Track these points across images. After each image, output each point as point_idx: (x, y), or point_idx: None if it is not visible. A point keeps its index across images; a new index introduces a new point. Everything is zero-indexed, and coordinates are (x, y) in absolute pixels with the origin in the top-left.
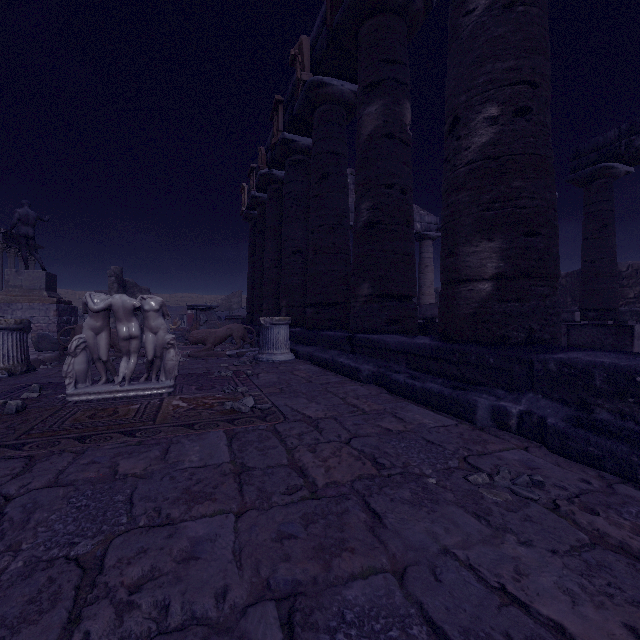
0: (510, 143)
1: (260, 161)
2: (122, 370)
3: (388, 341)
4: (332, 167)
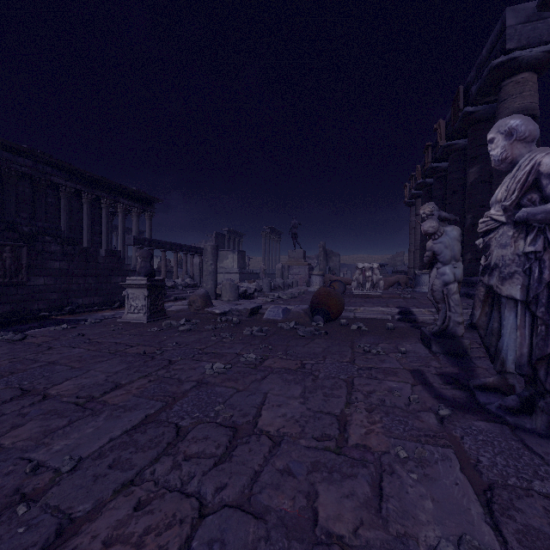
0: None
1: (417, 174)
2: (367, 286)
3: (473, 279)
4: (459, 187)
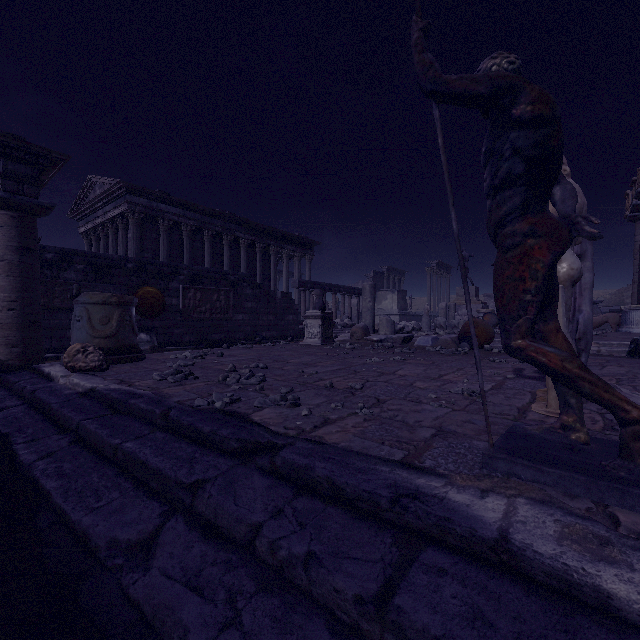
0: None
1: (638, 180)
2: None
3: None
4: None
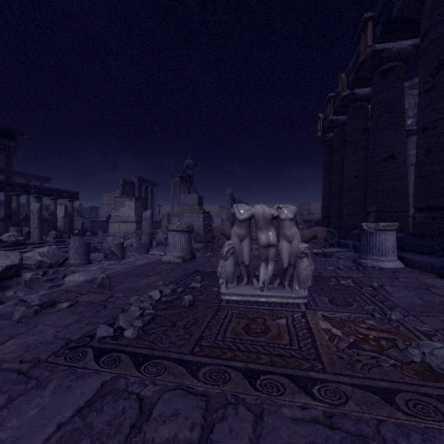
0: None
1: (340, 87)
2: (261, 275)
3: None
4: None
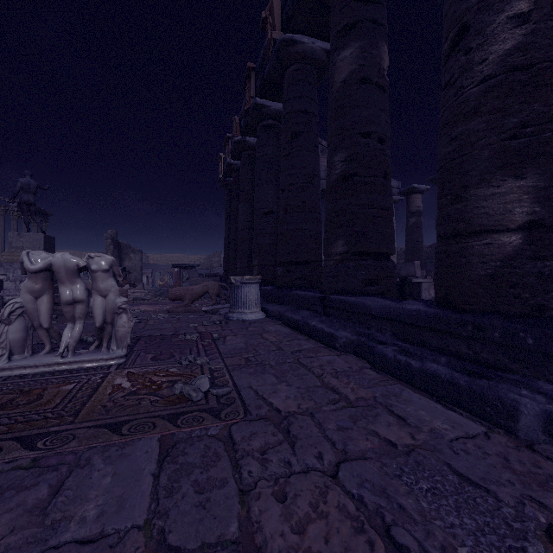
0: (548, 45)
1: (234, 129)
2: (65, 339)
3: (369, 305)
4: (302, 126)
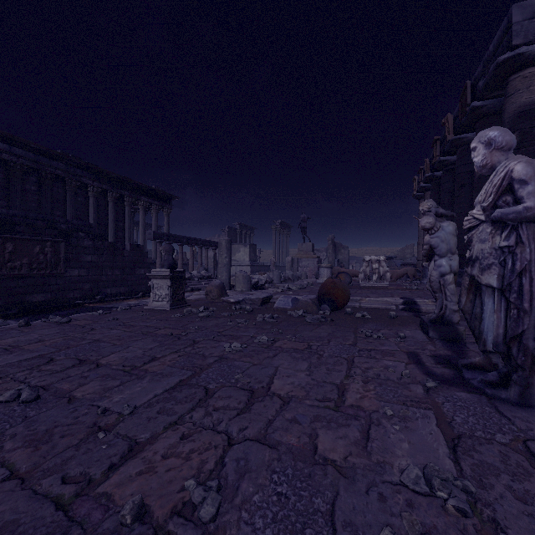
0: None
1: (425, 168)
2: (373, 278)
3: None
4: (467, 180)
